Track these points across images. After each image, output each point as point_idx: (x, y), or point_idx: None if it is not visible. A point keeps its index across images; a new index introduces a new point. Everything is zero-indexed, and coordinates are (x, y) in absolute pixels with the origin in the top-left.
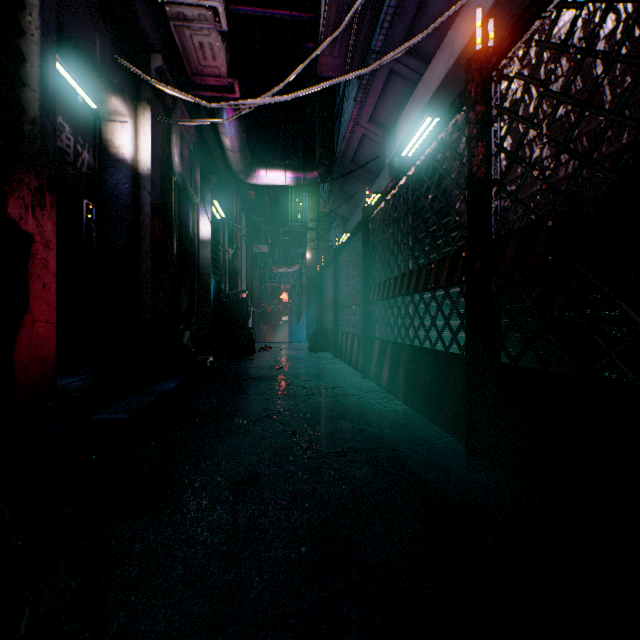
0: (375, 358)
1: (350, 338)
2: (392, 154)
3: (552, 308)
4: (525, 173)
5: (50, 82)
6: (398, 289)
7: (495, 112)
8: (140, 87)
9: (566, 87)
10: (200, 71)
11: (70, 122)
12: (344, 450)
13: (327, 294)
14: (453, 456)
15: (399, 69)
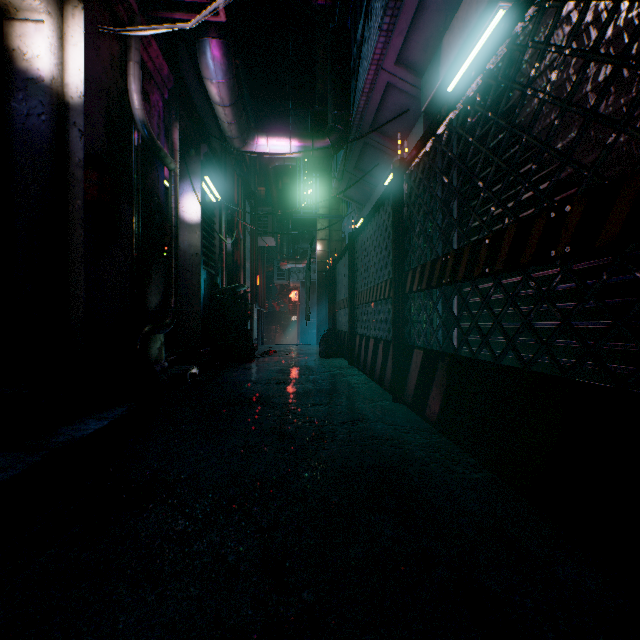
0: (414, 375)
1: (372, 343)
2: (433, 90)
3: None
4: None
5: None
6: (464, 268)
7: None
8: None
9: None
10: None
11: None
12: None
13: (340, 289)
14: None
15: None
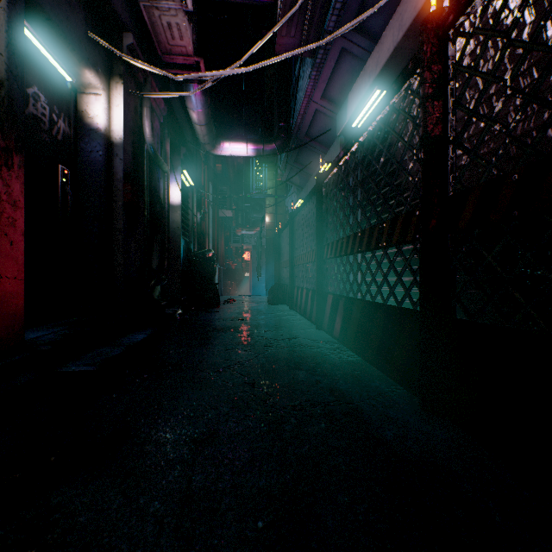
0: (328, 311)
1: (305, 292)
2: (343, 125)
3: (518, 264)
4: (486, 128)
5: (18, 47)
6: (350, 247)
7: (451, 70)
8: (113, 63)
9: (535, 33)
10: (169, 50)
11: (45, 92)
12: (301, 403)
13: (284, 253)
14: (408, 410)
15: (350, 47)
